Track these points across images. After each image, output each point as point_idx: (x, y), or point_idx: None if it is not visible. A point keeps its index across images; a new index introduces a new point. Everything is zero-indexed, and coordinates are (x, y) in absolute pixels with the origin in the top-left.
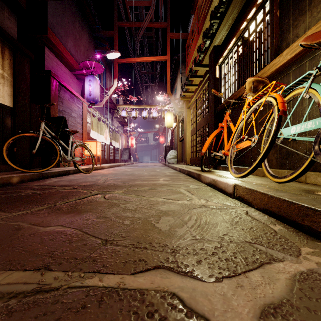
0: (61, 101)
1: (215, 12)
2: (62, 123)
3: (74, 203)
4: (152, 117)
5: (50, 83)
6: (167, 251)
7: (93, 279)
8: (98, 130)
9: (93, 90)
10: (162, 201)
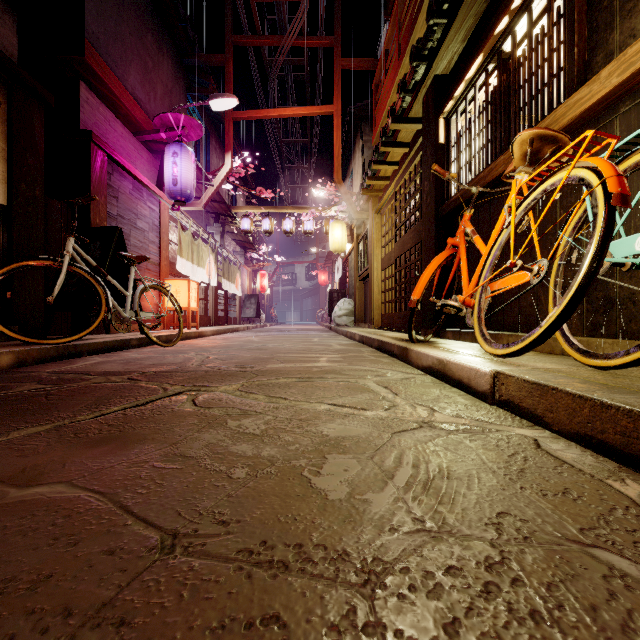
0: (115, 195)
1: (439, 2)
2: (115, 241)
3: (121, 416)
4: (303, 232)
5: (90, 156)
6: (349, 579)
7: None
8: (192, 257)
9: (180, 173)
10: (328, 412)
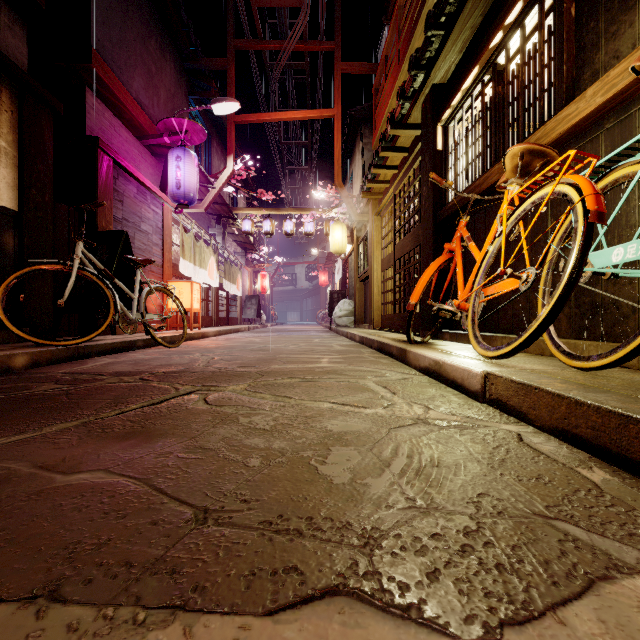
0: (120, 199)
1: (437, 15)
2: (121, 244)
3: (140, 414)
4: (304, 233)
5: (96, 161)
6: (352, 542)
7: (167, 629)
8: (194, 258)
9: (184, 176)
10: (331, 410)
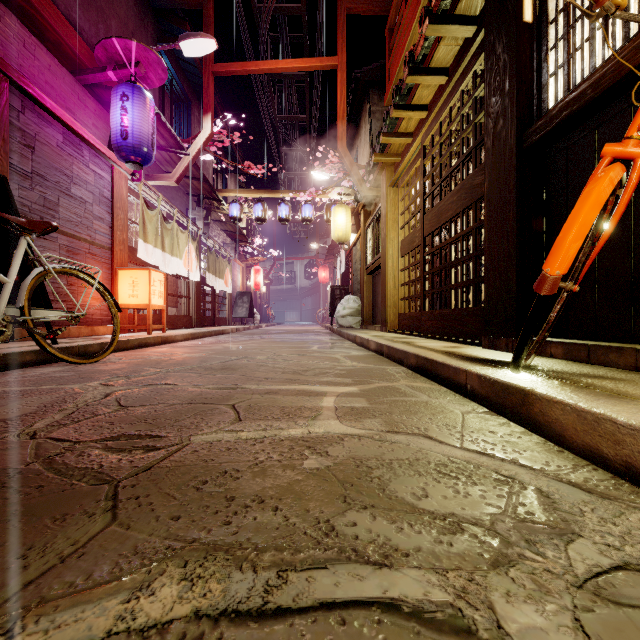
0: (28, 143)
1: None
2: None
3: None
4: (301, 219)
5: None
6: None
7: None
8: (163, 243)
9: (132, 122)
10: None
